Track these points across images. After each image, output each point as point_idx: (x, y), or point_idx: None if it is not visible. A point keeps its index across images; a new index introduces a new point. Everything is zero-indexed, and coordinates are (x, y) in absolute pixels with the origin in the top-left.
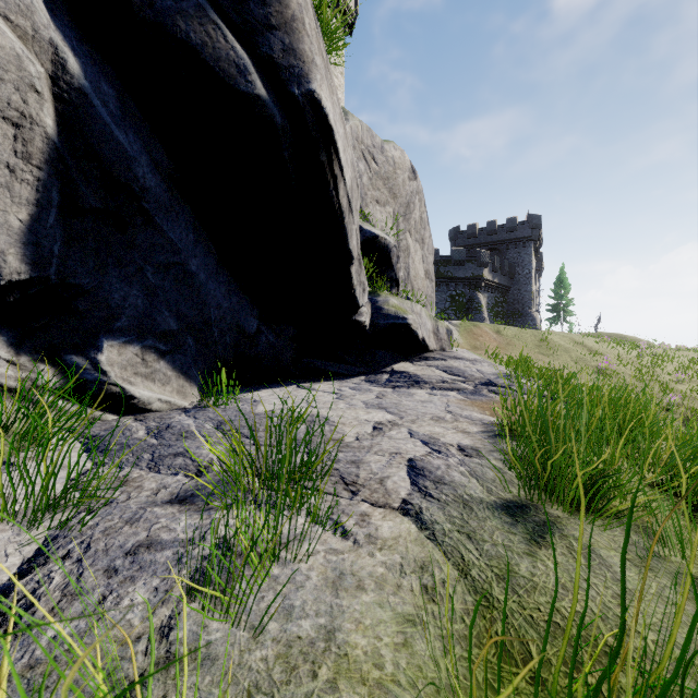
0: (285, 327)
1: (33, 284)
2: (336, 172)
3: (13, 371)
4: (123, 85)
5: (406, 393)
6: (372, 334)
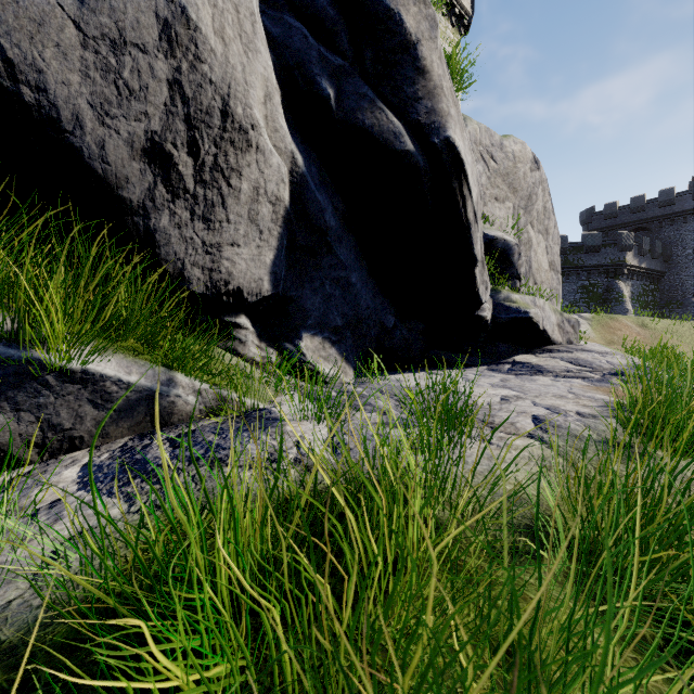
0: (415, 323)
1: (271, 297)
2: (465, 194)
3: (259, 352)
4: (320, 162)
5: (528, 379)
6: (493, 328)
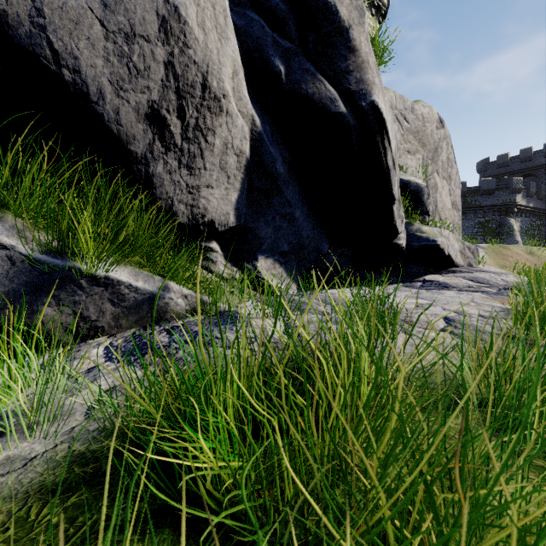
0: (345, 249)
1: (235, 228)
2: (386, 146)
3: (226, 270)
4: (273, 123)
5: (437, 292)
6: (407, 253)
